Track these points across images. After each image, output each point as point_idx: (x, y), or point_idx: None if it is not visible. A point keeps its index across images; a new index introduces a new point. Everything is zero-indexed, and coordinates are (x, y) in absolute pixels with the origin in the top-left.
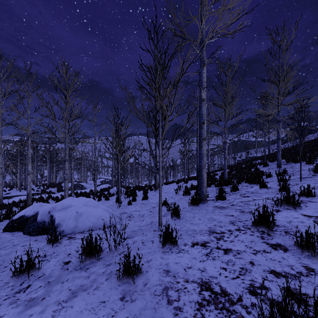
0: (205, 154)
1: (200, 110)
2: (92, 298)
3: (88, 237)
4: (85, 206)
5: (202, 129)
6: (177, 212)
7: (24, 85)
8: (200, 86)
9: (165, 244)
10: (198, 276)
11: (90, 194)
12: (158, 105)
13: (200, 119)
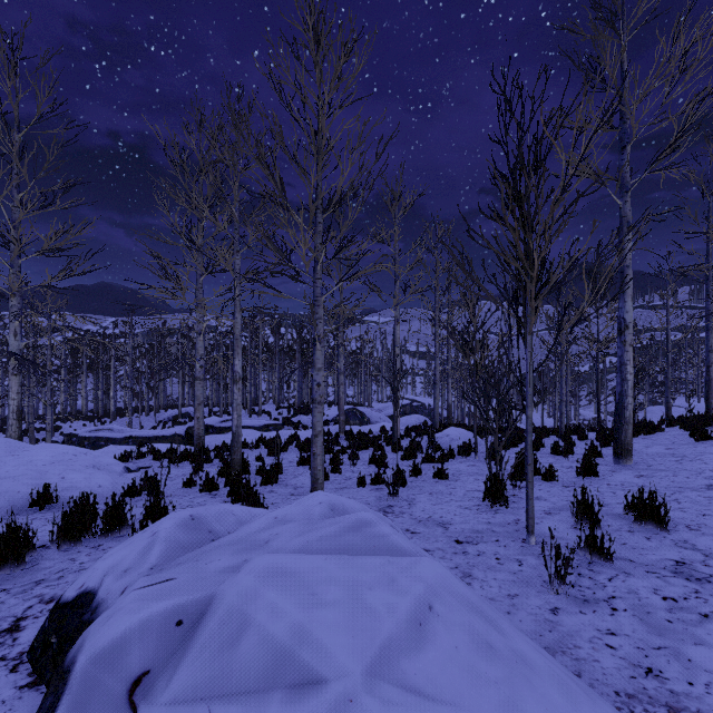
0: None
1: None
2: None
3: None
4: None
5: None
6: None
7: (224, 144)
8: None
9: None
10: None
11: (382, 441)
12: None
13: None
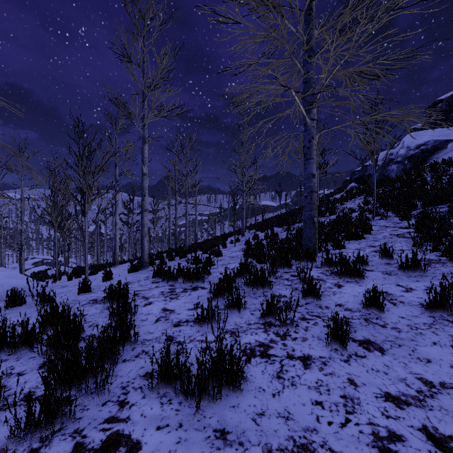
0: (146, 224)
1: (142, 183)
2: (16, 314)
3: (12, 289)
4: (7, 278)
5: (144, 201)
6: (108, 275)
7: None
8: (142, 161)
9: (81, 291)
10: (93, 298)
11: None
12: (83, 185)
13: (142, 191)
